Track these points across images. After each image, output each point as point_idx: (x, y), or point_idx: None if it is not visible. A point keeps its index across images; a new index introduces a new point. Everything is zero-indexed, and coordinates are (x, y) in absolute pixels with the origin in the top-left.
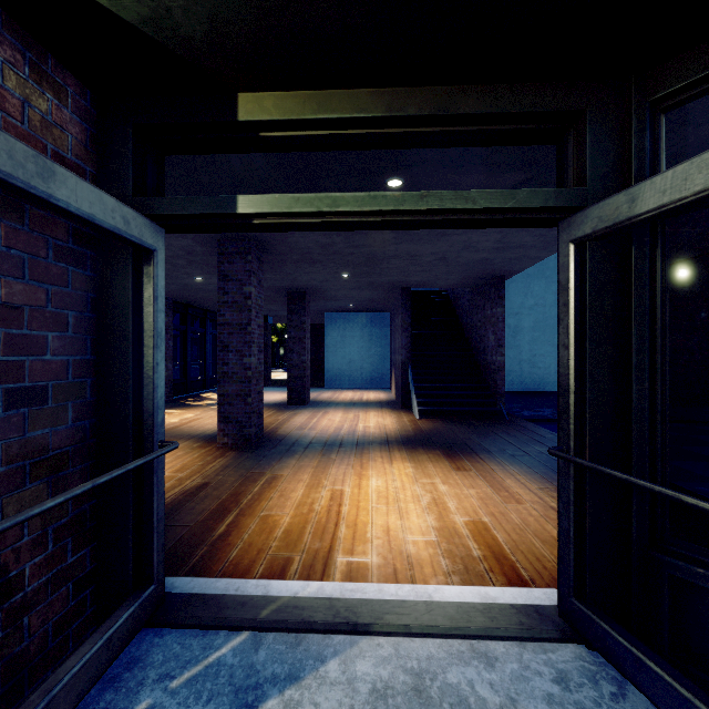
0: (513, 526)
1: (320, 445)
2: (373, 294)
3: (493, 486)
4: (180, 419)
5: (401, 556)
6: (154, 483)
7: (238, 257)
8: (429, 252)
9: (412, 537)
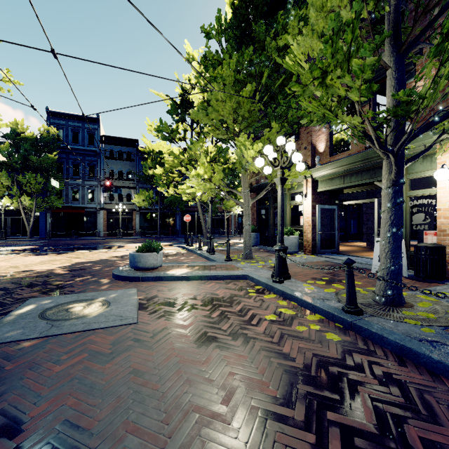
0: None
1: None
2: None
3: None
4: (363, 244)
5: None
6: (335, 237)
7: (371, 193)
8: None
9: None
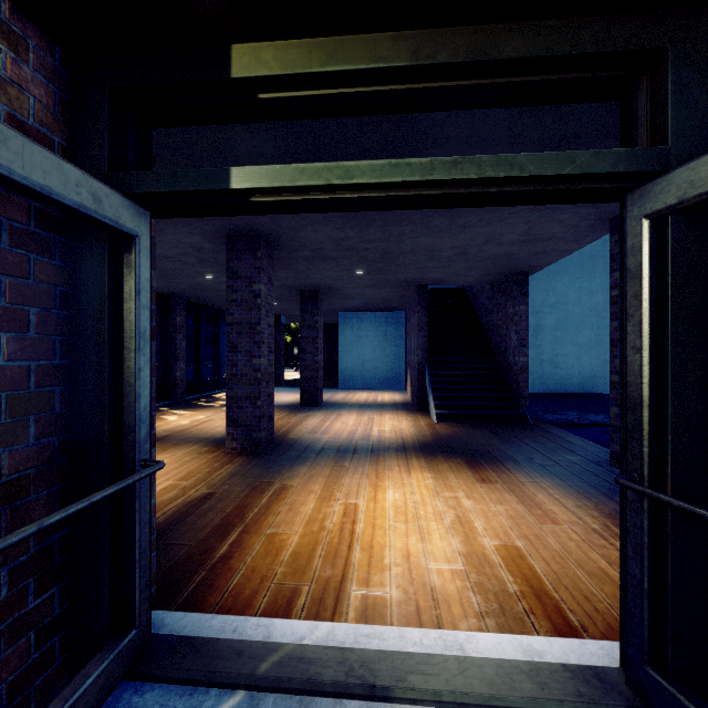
0: (552, 553)
1: (333, 451)
2: (388, 292)
3: (524, 502)
4: (190, 421)
5: (424, 590)
6: (136, 510)
7: (247, 253)
8: (448, 246)
9: (436, 565)
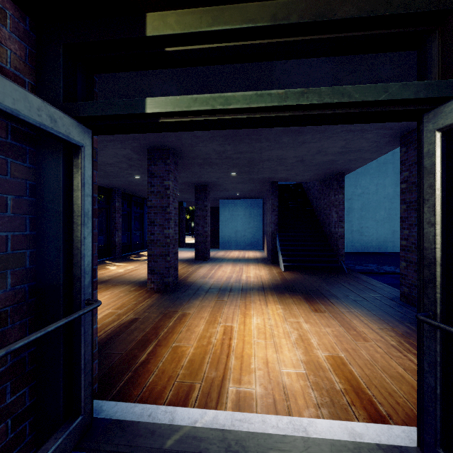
0: (364, 362)
1: (216, 290)
2: (252, 186)
3: (344, 326)
4: (124, 269)
5: (278, 387)
6: (81, 334)
7: (161, 161)
8: (292, 155)
9: (286, 369)
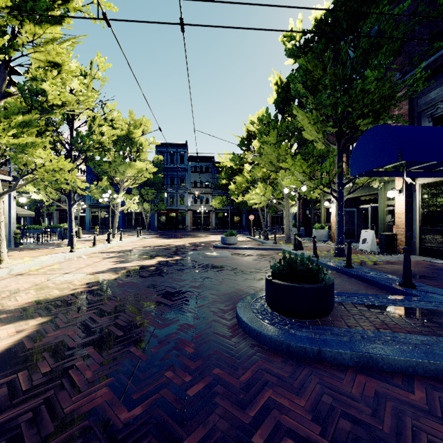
0: None
1: None
2: None
3: None
4: None
5: None
6: (355, 230)
7: None
8: None
9: None
